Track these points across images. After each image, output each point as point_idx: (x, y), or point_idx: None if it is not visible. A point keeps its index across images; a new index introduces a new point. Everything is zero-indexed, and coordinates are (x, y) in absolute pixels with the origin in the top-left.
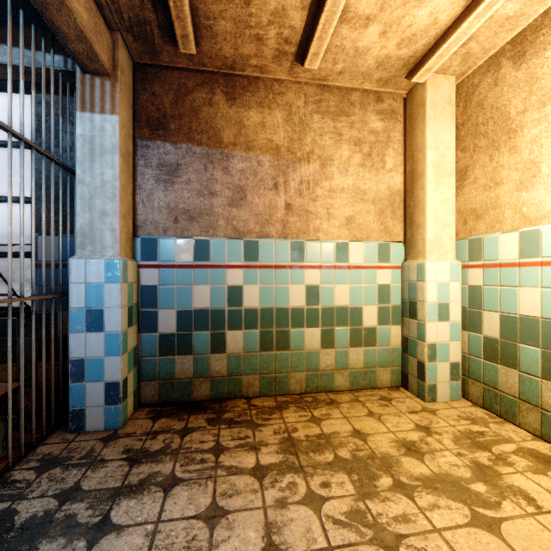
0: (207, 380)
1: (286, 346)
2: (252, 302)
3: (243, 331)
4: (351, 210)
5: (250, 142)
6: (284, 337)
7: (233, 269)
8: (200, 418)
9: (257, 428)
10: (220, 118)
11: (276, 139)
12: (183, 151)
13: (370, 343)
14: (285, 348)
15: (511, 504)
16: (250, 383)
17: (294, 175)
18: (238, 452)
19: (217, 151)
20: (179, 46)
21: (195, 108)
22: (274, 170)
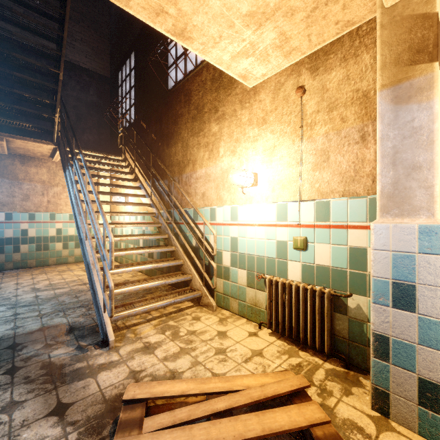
0: (12, 262)
1: (48, 249)
2: (32, 234)
3: (28, 244)
4: None
5: (32, 179)
6: (47, 246)
7: (24, 223)
8: (9, 272)
9: (33, 271)
10: (18, 170)
11: (43, 178)
12: (0, 181)
13: None
14: (47, 250)
15: None
16: (31, 263)
17: (51, 191)
18: (26, 274)
19: (16, 181)
20: (1, 153)
21: (5, 166)
22: (42, 189)
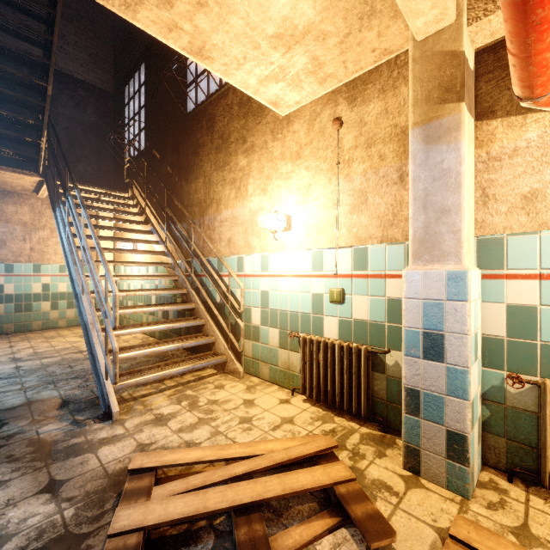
0: None
1: (30, 310)
2: (10, 291)
3: (4, 304)
4: None
5: (9, 219)
6: (29, 306)
7: None
8: None
9: (11, 338)
10: None
11: (25, 219)
12: None
13: None
14: (30, 311)
15: None
16: (9, 327)
17: (35, 235)
18: (1, 341)
19: None
20: None
21: None
22: (23, 233)
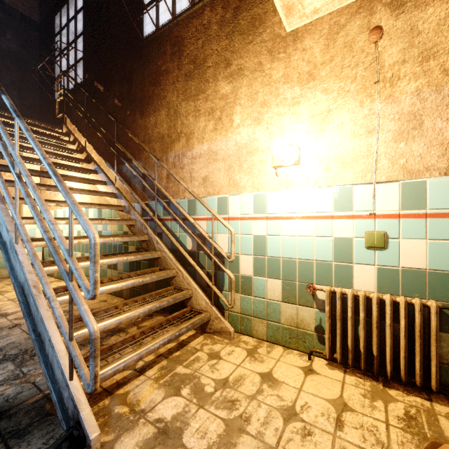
0: None
1: None
2: None
3: None
4: None
5: None
6: None
7: None
8: None
9: None
10: None
11: None
12: None
13: None
14: None
15: None
16: None
17: None
18: None
19: None
20: None
21: None
22: None
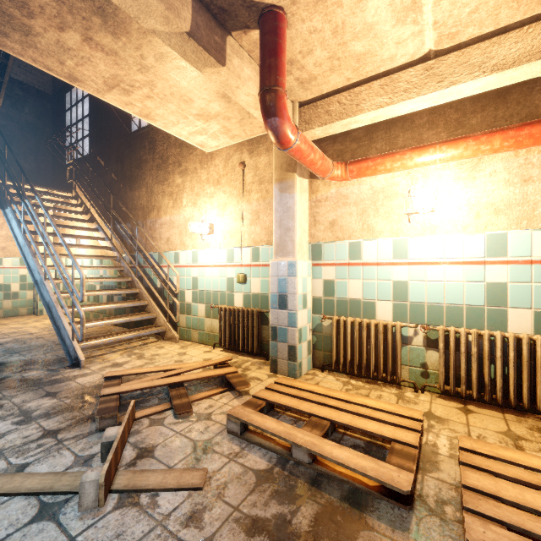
0: None
1: None
2: None
3: None
4: (5, 244)
5: None
6: None
7: None
8: None
9: None
10: None
11: None
12: None
13: (16, 298)
14: None
15: (37, 322)
16: None
17: None
18: None
19: None
20: None
21: None
22: None
